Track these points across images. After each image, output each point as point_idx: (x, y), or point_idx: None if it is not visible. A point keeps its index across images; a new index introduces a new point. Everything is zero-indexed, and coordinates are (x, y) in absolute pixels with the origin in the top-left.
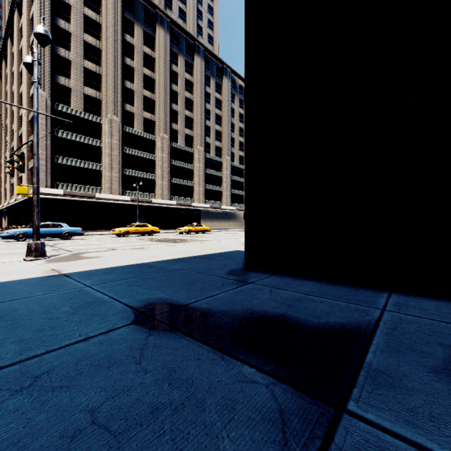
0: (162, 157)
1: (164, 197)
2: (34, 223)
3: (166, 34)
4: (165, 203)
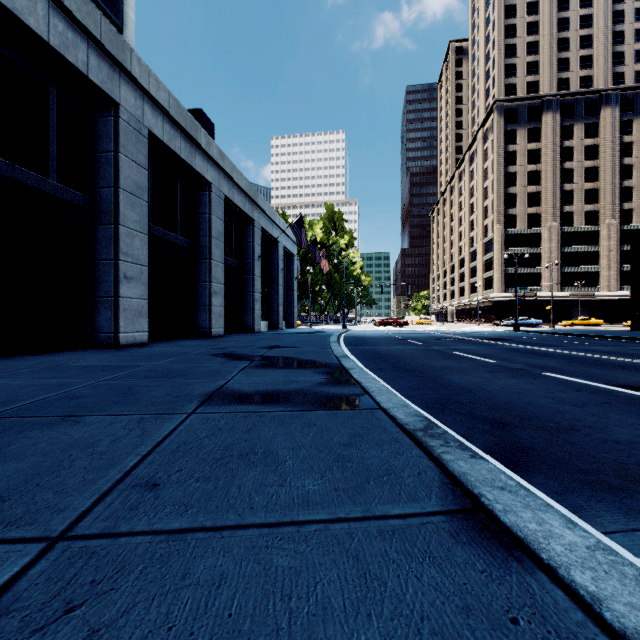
0: (608, 246)
1: (611, 289)
2: (551, 318)
3: (614, 110)
4: (612, 295)
